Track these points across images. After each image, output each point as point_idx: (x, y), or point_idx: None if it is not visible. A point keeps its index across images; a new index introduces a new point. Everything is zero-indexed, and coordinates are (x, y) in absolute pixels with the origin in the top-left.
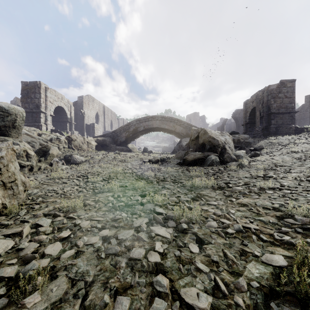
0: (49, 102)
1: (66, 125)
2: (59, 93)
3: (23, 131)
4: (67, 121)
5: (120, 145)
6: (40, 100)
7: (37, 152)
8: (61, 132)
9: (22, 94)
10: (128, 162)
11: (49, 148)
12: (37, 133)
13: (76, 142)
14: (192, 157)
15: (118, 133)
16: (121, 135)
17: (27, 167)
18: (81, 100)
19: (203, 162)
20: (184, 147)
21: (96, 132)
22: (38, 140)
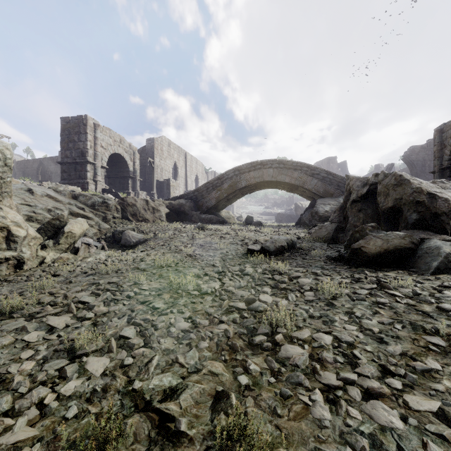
0: (99, 147)
1: (127, 182)
2: (117, 134)
3: (44, 192)
4: (128, 177)
5: (208, 212)
6: (86, 143)
7: (41, 230)
8: (117, 194)
9: (62, 137)
10: (216, 251)
11: (65, 221)
12: (71, 194)
13: (135, 209)
14: (377, 244)
15: (204, 193)
16: (209, 196)
17: (6, 262)
18: (150, 144)
19: (411, 260)
20: (321, 214)
21: (172, 192)
22: (68, 206)
